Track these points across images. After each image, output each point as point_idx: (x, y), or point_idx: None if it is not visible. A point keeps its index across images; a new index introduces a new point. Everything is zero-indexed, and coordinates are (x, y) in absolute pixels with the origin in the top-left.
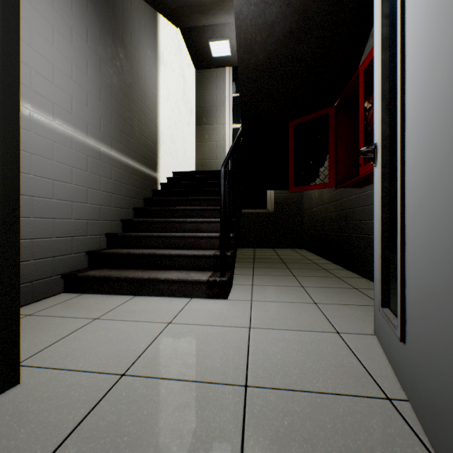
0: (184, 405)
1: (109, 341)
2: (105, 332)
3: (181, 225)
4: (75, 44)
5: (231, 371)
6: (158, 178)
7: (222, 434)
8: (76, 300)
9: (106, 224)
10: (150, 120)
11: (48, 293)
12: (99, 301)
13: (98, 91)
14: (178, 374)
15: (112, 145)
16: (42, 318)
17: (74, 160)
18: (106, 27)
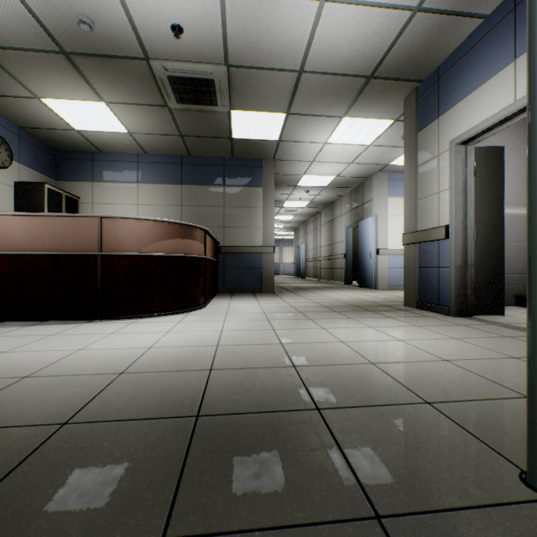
0: None
1: None
2: None
3: None
4: (521, 157)
5: None
6: None
7: None
8: (522, 309)
9: None
10: None
11: (505, 303)
12: None
13: None
14: None
15: None
16: (505, 310)
17: (521, 227)
18: None
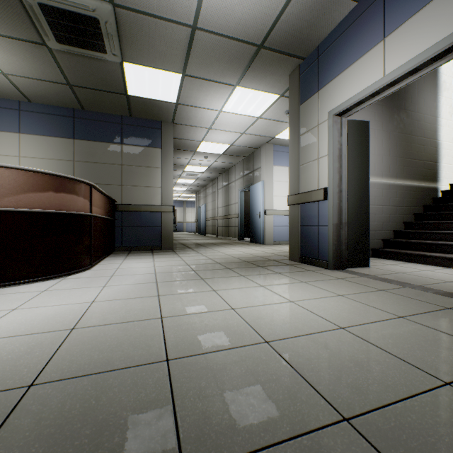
0: (420, 278)
1: (395, 268)
2: (393, 267)
3: (452, 225)
4: (376, 136)
5: (445, 280)
6: (438, 187)
7: (429, 282)
8: (378, 260)
9: (392, 224)
10: (429, 145)
11: None
12: (389, 261)
13: (387, 151)
14: (421, 276)
15: (397, 177)
16: None
17: (375, 193)
18: (392, 110)
